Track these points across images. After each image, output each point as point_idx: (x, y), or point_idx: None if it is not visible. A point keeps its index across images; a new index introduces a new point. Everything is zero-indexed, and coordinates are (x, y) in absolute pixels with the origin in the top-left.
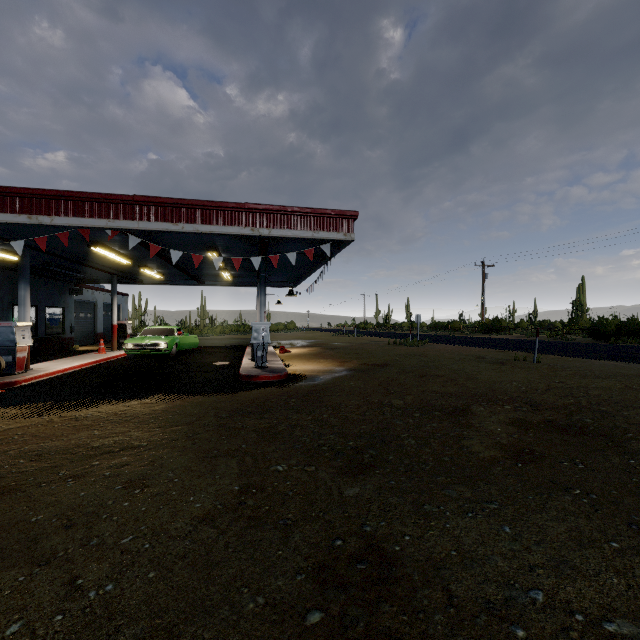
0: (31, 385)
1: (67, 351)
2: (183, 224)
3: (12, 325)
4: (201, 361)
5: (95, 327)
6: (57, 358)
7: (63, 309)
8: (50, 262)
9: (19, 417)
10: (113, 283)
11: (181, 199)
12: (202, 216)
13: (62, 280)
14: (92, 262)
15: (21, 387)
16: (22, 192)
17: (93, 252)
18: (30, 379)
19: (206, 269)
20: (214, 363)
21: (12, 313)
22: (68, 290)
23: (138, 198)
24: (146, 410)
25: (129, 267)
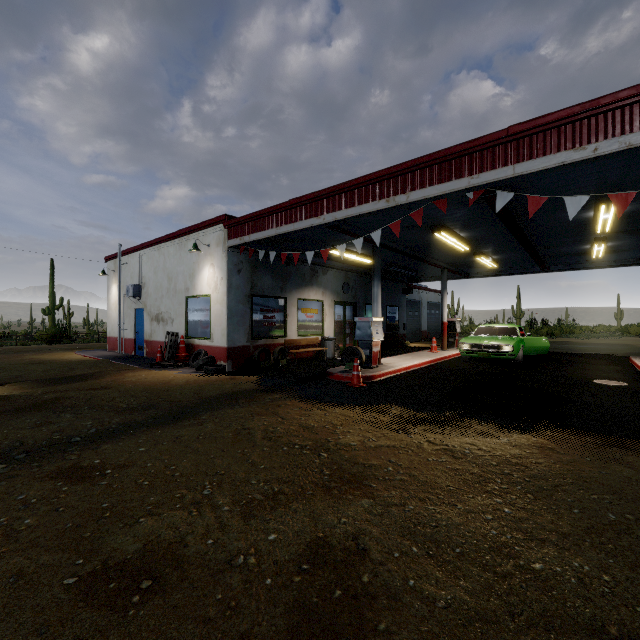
0: (384, 381)
1: (401, 347)
2: (595, 144)
3: (369, 320)
4: (566, 374)
5: (420, 325)
6: (396, 353)
7: (398, 308)
8: (391, 262)
9: (384, 427)
10: (443, 278)
11: (593, 100)
12: (639, 115)
13: (397, 281)
14: (426, 256)
15: (377, 382)
16: (381, 175)
17: (431, 242)
18: (382, 374)
19: (565, 245)
20: (594, 381)
21: (364, 311)
22: (401, 290)
23: (514, 129)
24: (563, 470)
25: (461, 257)
